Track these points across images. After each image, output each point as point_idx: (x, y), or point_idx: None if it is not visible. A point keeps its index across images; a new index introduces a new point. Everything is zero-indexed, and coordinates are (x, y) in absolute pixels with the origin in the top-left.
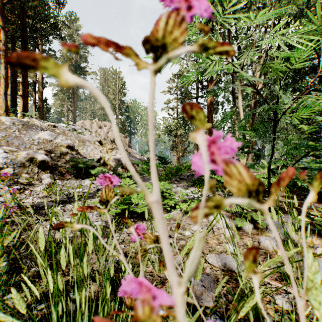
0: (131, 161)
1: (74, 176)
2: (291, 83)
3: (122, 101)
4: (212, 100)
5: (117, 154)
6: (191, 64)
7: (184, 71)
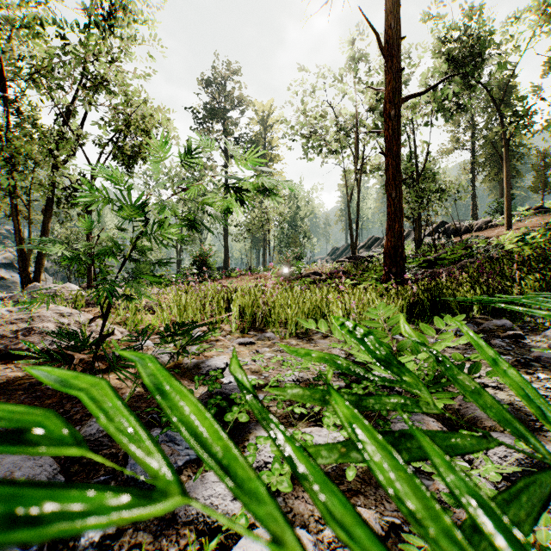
0: None
1: None
2: None
3: None
4: None
5: None
6: None
7: None
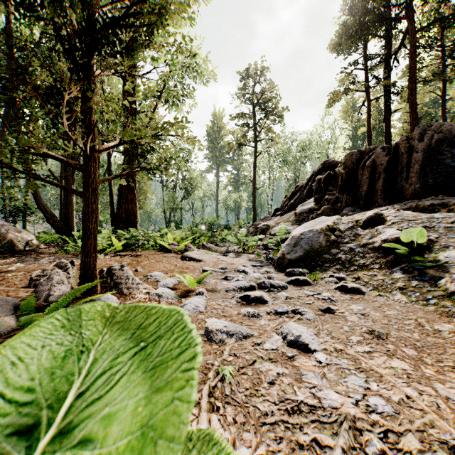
0: None
1: None
2: None
3: None
4: None
5: None
6: None
7: None
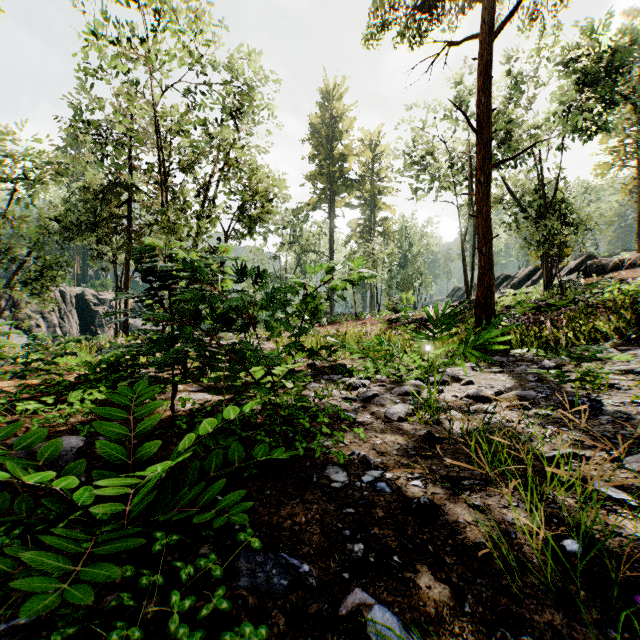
0: None
1: None
2: None
3: None
4: None
5: None
6: None
7: None
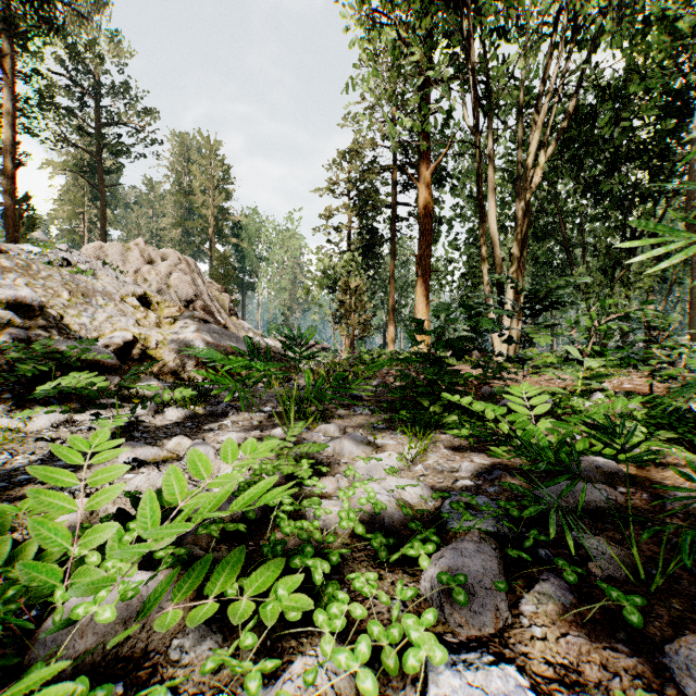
0: (224, 348)
1: (15, 398)
2: (595, 179)
3: (222, 211)
4: (430, 207)
5: (187, 331)
6: (381, 127)
7: (365, 143)
